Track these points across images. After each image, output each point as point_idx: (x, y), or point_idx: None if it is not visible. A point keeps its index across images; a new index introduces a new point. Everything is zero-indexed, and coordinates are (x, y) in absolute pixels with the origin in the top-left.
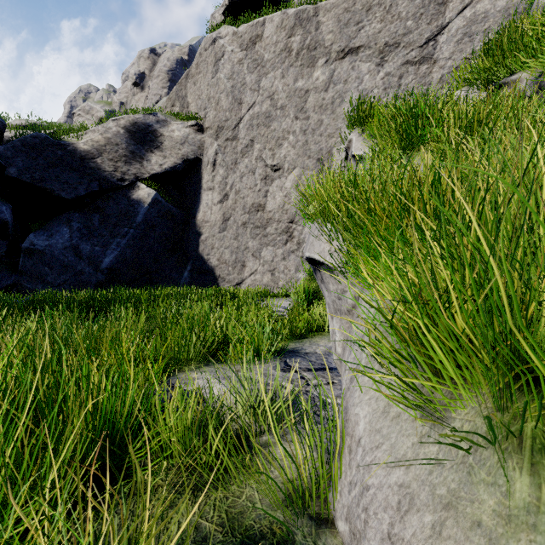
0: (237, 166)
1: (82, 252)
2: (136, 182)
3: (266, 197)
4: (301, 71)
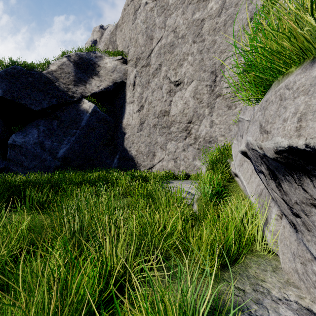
0: (149, 84)
1: (45, 146)
2: (82, 99)
3: (170, 105)
4: (198, 5)
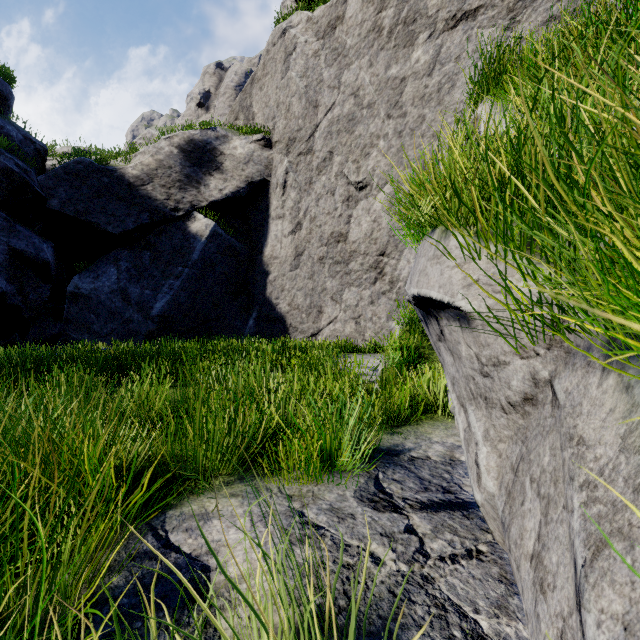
0: (312, 186)
1: (130, 296)
2: (192, 212)
3: (348, 224)
4: (395, 53)
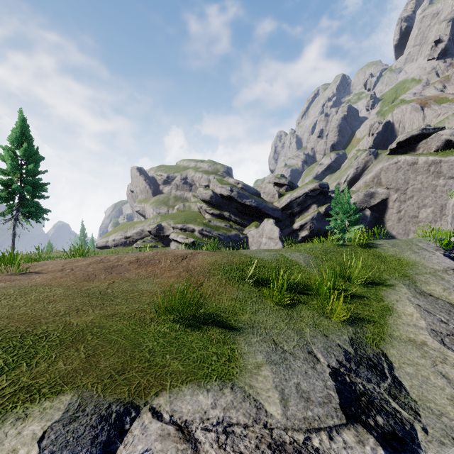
0: (405, 203)
1: None
2: (366, 209)
3: (418, 214)
4: (434, 178)
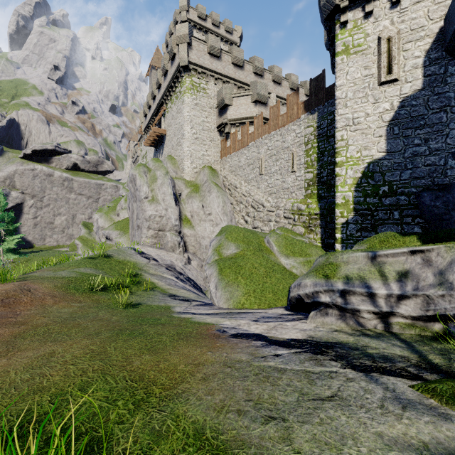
0: (42, 209)
1: None
2: None
3: (54, 220)
4: (68, 192)
